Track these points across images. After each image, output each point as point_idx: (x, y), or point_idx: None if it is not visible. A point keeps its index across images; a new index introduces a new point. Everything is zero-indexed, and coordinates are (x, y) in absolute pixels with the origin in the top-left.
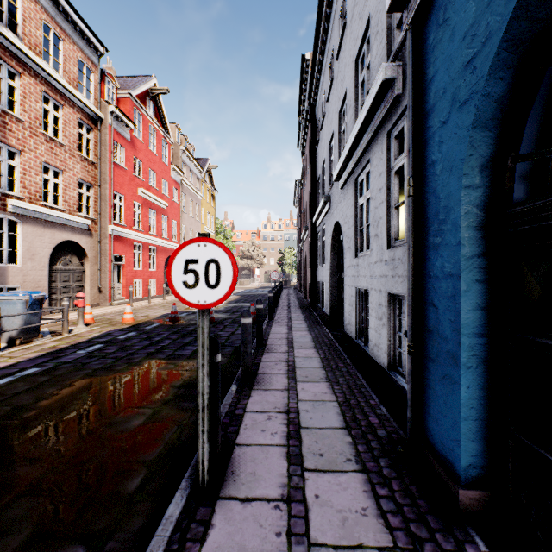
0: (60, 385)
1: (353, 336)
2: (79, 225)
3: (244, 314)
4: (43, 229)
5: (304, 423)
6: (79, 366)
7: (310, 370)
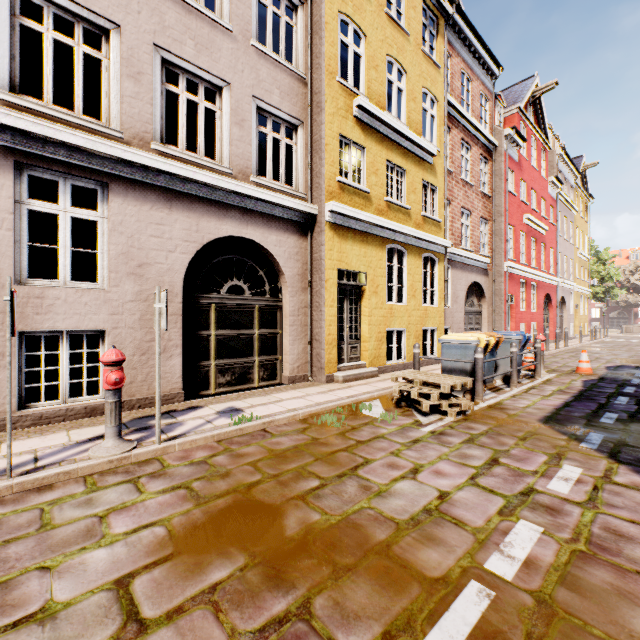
0: None
1: None
2: (481, 265)
3: None
4: (461, 273)
5: None
6: None
7: None
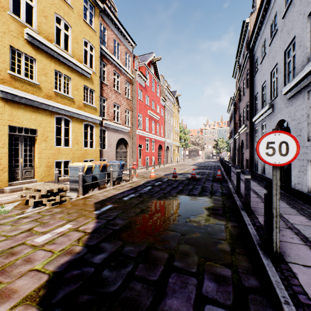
0: (150, 202)
1: (304, 191)
2: (125, 130)
3: (247, 173)
4: (114, 133)
5: (308, 236)
6: (150, 195)
7: (283, 208)
